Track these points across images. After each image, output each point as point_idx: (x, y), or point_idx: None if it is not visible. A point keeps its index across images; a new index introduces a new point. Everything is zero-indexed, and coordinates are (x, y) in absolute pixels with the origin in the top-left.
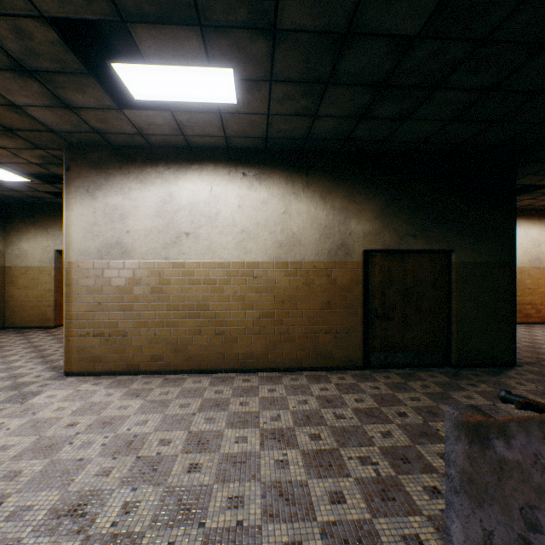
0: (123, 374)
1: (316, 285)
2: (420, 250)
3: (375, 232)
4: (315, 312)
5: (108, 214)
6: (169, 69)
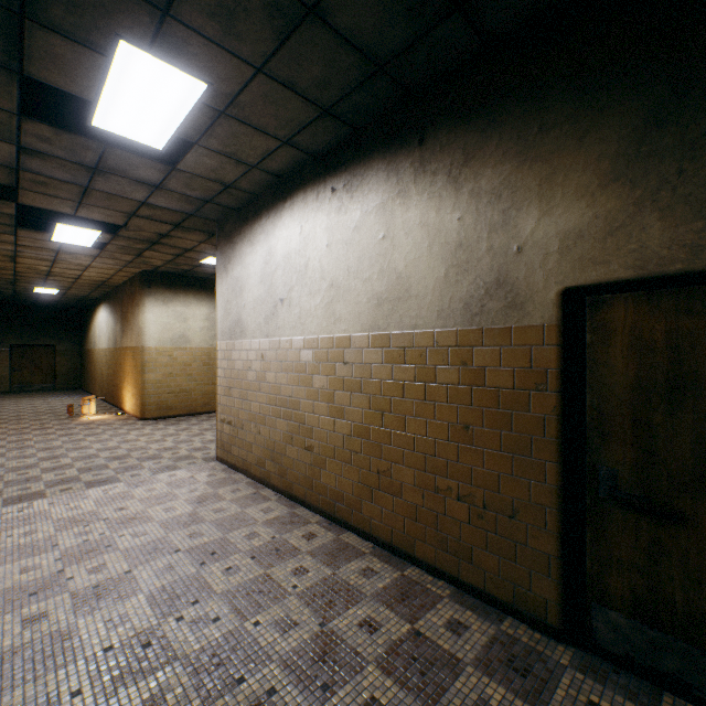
0: (242, 472)
1: (438, 384)
2: None
3: (602, 229)
4: (436, 443)
5: (234, 288)
6: (110, 95)
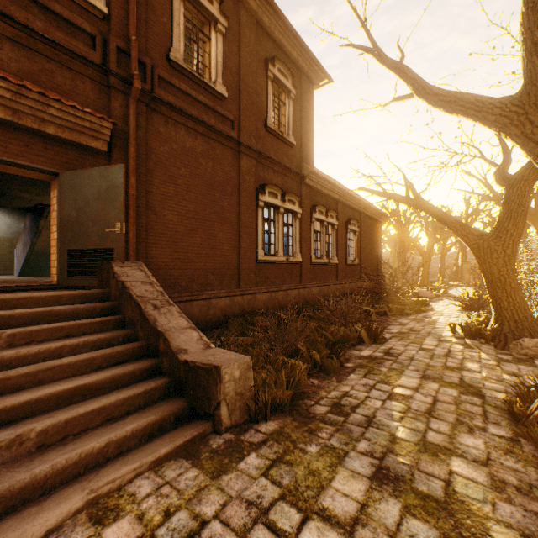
0: None
1: (6, 245)
2: None
3: None
4: (5, 254)
5: None
6: None
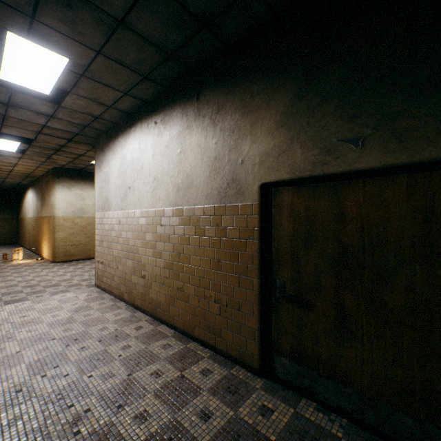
0: (109, 293)
1: (206, 237)
2: (380, 169)
3: (277, 152)
4: (205, 271)
5: (104, 180)
6: (8, 62)
